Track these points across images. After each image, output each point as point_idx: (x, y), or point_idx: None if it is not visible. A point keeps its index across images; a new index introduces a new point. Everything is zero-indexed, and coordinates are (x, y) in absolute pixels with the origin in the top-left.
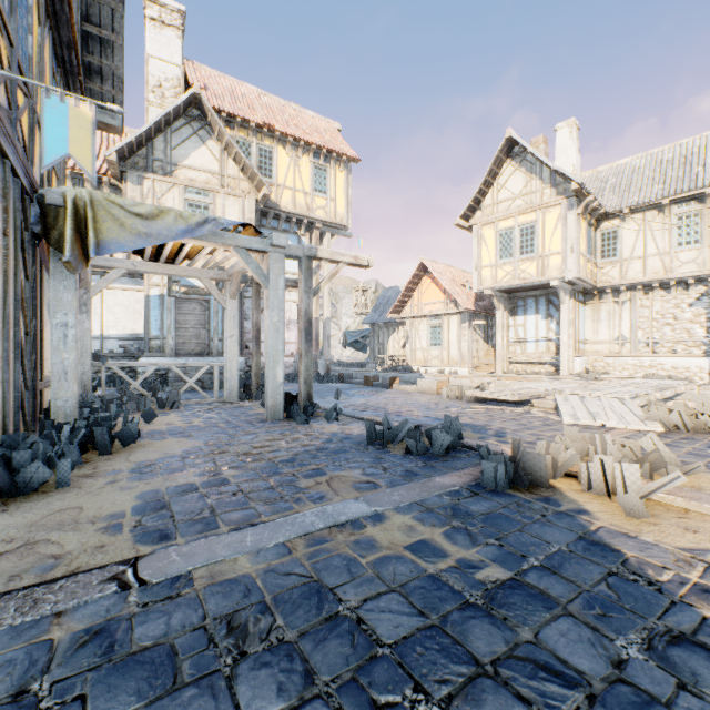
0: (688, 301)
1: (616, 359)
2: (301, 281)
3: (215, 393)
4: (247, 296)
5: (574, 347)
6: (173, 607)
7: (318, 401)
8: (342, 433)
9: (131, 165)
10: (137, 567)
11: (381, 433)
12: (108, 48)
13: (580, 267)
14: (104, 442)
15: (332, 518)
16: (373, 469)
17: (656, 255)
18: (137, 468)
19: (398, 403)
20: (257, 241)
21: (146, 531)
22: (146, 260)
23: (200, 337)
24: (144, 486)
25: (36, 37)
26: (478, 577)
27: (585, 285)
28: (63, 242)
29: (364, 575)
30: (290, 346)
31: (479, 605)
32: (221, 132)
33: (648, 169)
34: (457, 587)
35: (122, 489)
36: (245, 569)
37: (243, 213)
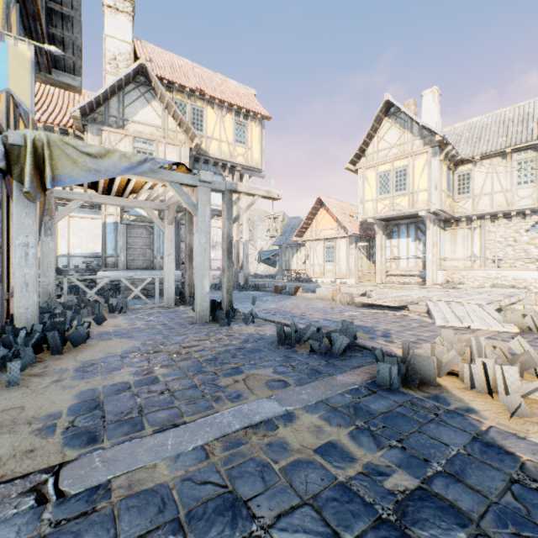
0: (525, 227)
1: (469, 273)
2: (224, 210)
3: (156, 300)
4: (183, 223)
5: (436, 263)
6: (85, 526)
7: (238, 306)
8: (257, 334)
9: (91, 120)
10: (58, 476)
11: (289, 334)
12: (68, 22)
13: (442, 201)
14: (56, 343)
15: (247, 418)
16: (283, 368)
17: (500, 192)
18: (81, 367)
19: (302, 307)
20: (188, 177)
21: (77, 433)
22: (100, 193)
23: (146, 255)
24: (84, 385)
25: (1, 5)
26: (387, 486)
27: (445, 215)
28: (24, 176)
29: (277, 484)
30: (216, 262)
31: (392, 522)
32: (162, 95)
33: (494, 125)
34: (368, 498)
35: (64, 388)
36: (163, 477)
37: (180, 158)
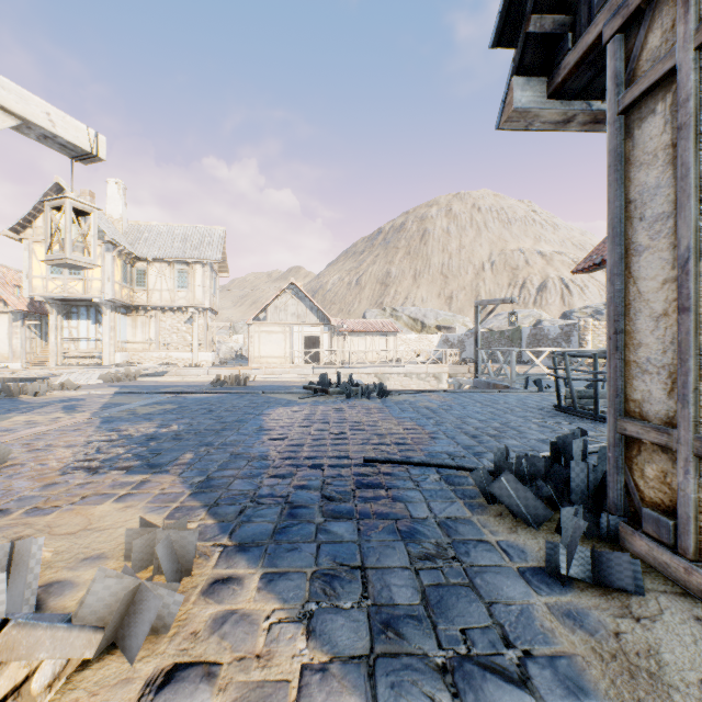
0: (185, 320)
1: (147, 354)
2: None
3: None
4: None
5: (117, 346)
6: None
7: None
8: None
9: None
10: None
11: None
12: None
13: (117, 292)
14: None
15: None
16: None
17: (168, 291)
18: None
19: None
20: None
21: None
22: None
23: None
24: None
25: None
26: None
27: (123, 303)
28: None
29: None
30: None
31: None
32: None
33: (167, 235)
34: None
35: None
36: None
37: None
